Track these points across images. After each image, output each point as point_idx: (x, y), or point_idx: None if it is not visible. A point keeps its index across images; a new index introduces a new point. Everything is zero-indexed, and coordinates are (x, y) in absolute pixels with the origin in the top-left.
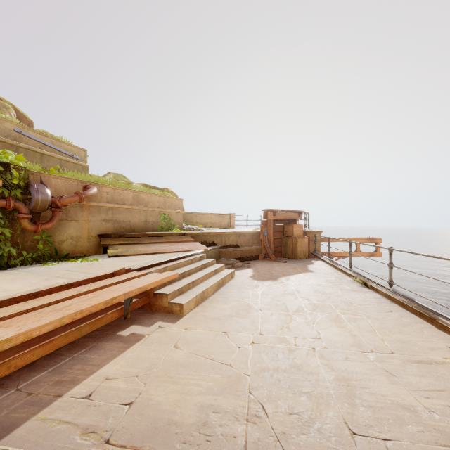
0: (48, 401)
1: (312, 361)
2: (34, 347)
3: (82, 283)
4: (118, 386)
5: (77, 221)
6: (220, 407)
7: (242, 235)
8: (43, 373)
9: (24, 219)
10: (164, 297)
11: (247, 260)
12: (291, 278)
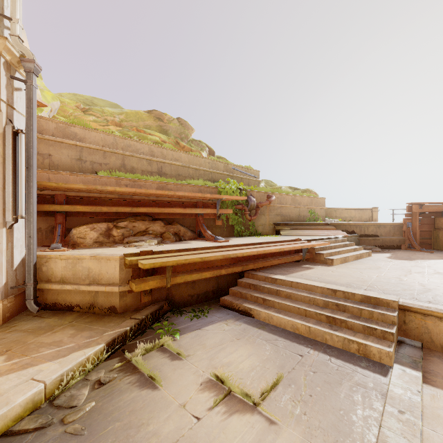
0: (288, 274)
1: (412, 284)
2: (277, 259)
3: (284, 241)
4: (310, 275)
5: (264, 215)
6: (355, 283)
7: (382, 227)
8: (279, 269)
9: (247, 214)
10: (321, 255)
11: (388, 249)
12: (429, 260)
